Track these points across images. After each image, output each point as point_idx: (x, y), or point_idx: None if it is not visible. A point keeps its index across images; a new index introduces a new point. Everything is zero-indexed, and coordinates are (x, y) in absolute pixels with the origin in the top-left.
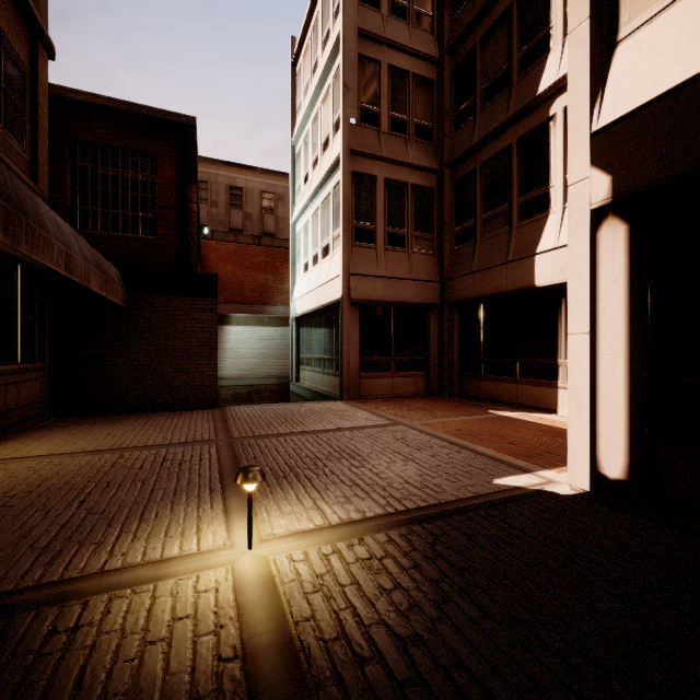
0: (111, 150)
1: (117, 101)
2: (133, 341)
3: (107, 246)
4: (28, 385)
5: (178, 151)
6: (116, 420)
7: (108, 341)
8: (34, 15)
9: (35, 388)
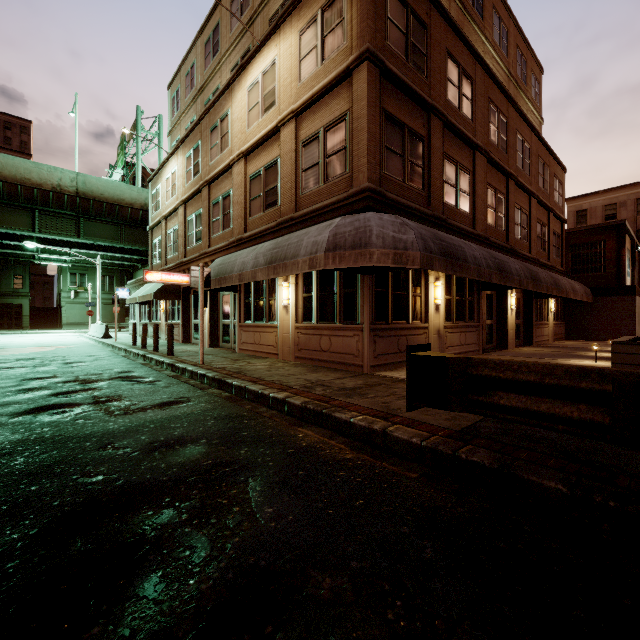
0: (585, 244)
1: (588, 226)
2: (595, 314)
3: (584, 280)
4: (561, 328)
5: (616, 235)
6: (589, 341)
7: (585, 315)
8: (563, 219)
9: (562, 329)
